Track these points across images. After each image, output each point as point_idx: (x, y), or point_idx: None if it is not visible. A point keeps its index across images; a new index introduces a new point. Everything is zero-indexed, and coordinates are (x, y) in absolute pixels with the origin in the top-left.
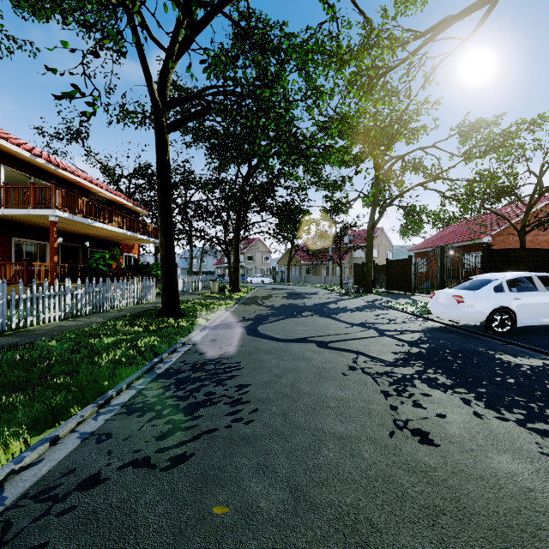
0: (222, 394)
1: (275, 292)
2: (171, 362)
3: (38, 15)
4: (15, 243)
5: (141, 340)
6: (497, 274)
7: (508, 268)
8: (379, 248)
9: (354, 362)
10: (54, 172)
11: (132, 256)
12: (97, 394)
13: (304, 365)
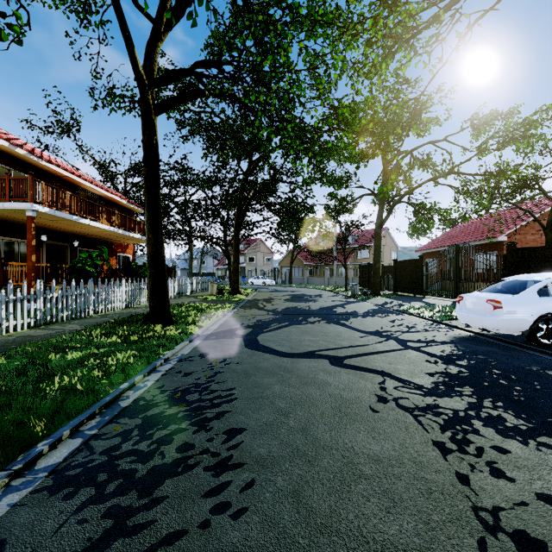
0: (203, 447)
1: (277, 294)
2: (144, 388)
3: None
4: None
5: (115, 356)
6: (537, 275)
7: (534, 269)
8: (384, 249)
9: (382, 389)
10: (37, 165)
11: (126, 256)
12: (21, 447)
13: (317, 394)
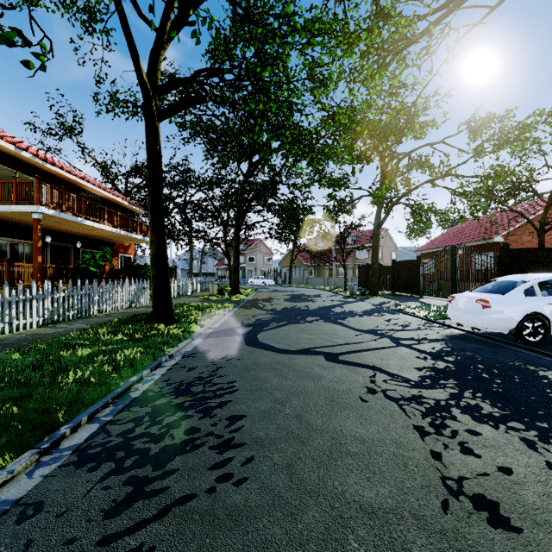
0: (208, 431)
1: (277, 294)
2: (151, 381)
3: (25, 0)
4: (0, 242)
5: (123, 352)
6: (525, 276)
7: (527, 270)
8: (383, 249)
9: (372, 382)
10: (42, 168)
11: (128, 256)
12: (46, 431)
13: (312, 386)
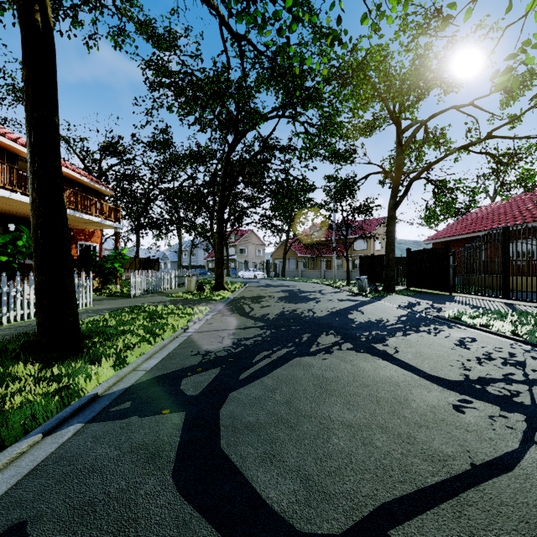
0: None
1: (269, 289)
2: None
3: None
4: None
5: None
6: None
7: None
8: (382, 239)
9: None
10: None
11: (91, 245)
12: None
13: None
